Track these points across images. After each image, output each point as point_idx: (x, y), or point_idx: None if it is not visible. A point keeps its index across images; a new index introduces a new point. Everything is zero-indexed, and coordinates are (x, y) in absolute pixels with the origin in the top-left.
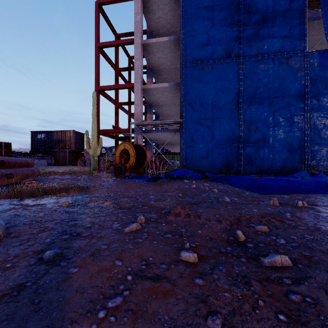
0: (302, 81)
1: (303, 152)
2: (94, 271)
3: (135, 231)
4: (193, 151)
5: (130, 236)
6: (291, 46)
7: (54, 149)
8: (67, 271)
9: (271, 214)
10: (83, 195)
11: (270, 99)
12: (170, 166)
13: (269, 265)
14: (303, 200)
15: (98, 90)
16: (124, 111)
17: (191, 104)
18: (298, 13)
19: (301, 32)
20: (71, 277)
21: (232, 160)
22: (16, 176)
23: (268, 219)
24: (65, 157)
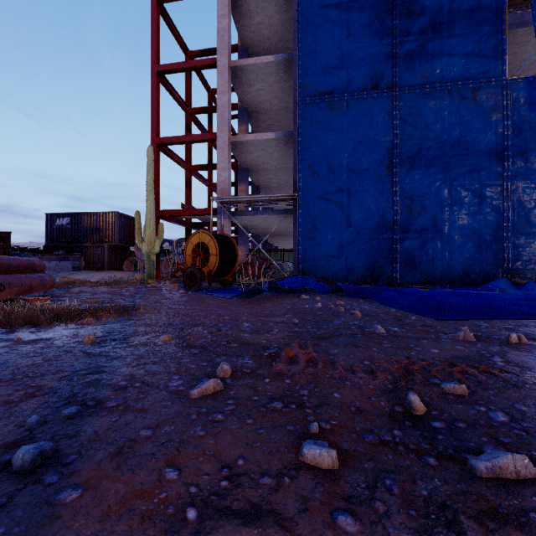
0: (499, 128)
1: (500, 248)
2: (113, 499)
3: (212, 395)
4: (316, 247)
5: (202, 406)
6: (481, 71)
7: (84, 244)
8: (54, 500)
9: (467, 359)
10: (125, 322)
11: (446, 158)
12: (278, 272)
13: (489, 475)
14: (516, 331)
15: (156, 144)
16: (201, 181)
17: (312, 167)
18: (491, 14)
19: (496, 46)
20: (60, 516)
21: (381, 261)
22: (9, 288)
23: (463, 369)
24: (102, 256)
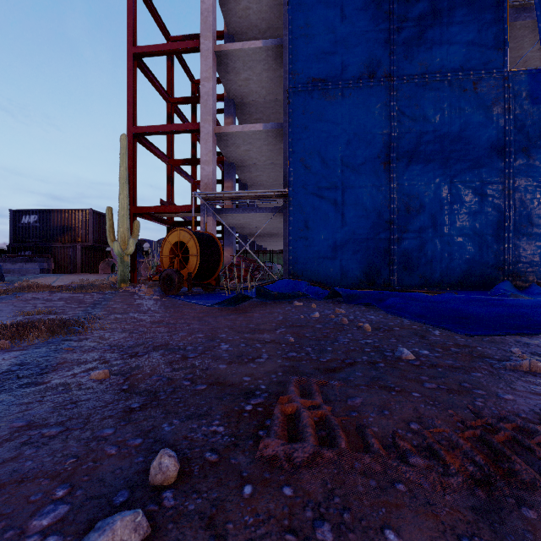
0: (500, 122)
1: (501, 250)
2: None
3: None
4: (308, 247)
5: None
6: (482, 61)
7: (54, 244)
8: None
9: None
10: (56, 344)
11: (445, 153)
12: (267, 275)
13: None
14: None
15: (133, 134)
16: (185, 177)
17: (304, 160)
18: (492, 1)
19: (498, 36)
20: None
21: (378, 263)
22: None
23: None
24: (75, 257)
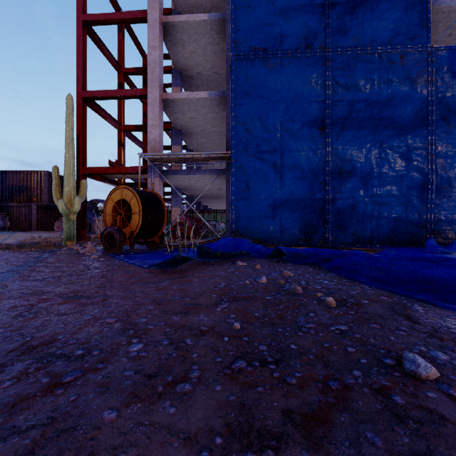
0: (424, 93)
1: (425, 210)
2: None
3: None
4: (249, 207)
5: None
6: (408, 37)
7: (10, 203)
8: None
9: None
10: None
11: (375, 121)
12: (211, 232)
13: None
14: None
15: (83, 98)
16: (136, 143)
17: (246, 124)
18: None
19: (422, 14)
20: None
21: (314, 222)
22: None
23: None
24: (30, 216)
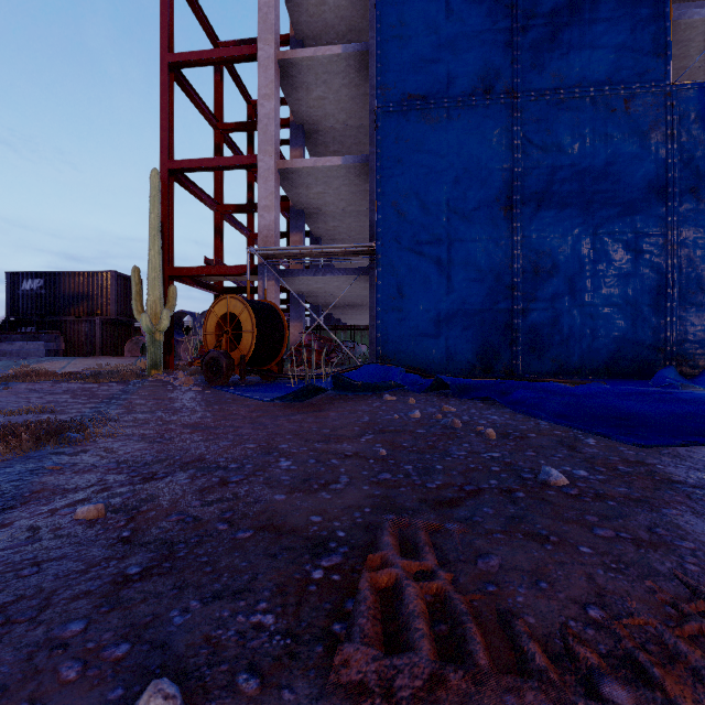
0: (661, 154)
1: (662, 325)
2: None
3: None
4: (402, 321)
5: None
6: (636, 71)
7: (65, 317)
8: None
9: None
10: (39, 460)
11: (587, 195)
12: (347, 358)
13: None
14: None
15: (168, 171)
16: (238, 229)
17: (397, 205)
18: None
19: (657, 38)
20: None
21: (496, 343)
22: None
23: None
24: (92, 335)
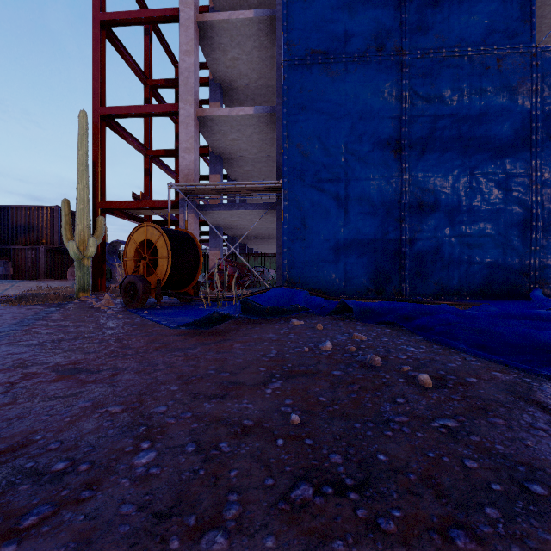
0: (527, 106)
1: (528, 253)
2: None
3: None
4: (306, 249)
5: None
6: (506, 35)
7: (14, 245)
8: None
9: None
10: None
11: (465, 141)
12: (258, 281)
13: None
14: None
15: (100, 116)
16: (166, 172)
17: (301, 147)
18: None
19: (524, 6)
20: None
21: (387, 268)
22: None
23: None
24: (37, 261)
